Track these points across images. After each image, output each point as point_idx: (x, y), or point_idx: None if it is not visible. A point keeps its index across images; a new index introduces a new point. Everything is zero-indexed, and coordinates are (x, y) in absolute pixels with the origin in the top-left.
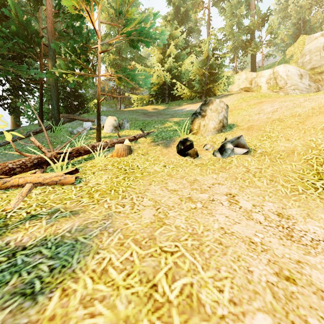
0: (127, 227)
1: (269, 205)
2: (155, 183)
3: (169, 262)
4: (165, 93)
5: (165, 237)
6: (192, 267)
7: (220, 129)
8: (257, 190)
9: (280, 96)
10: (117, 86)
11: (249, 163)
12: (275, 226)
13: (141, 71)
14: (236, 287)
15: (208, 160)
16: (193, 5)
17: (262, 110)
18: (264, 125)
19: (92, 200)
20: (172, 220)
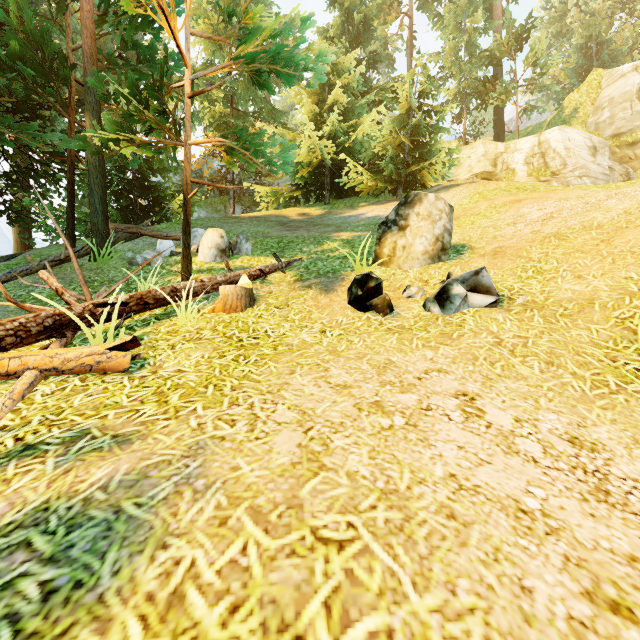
0: (238, 476)
1: (549, 418)
2: (302, 370)
3: (334, 572)
4: (323, 183)
5: (325, 501)
6: (388, 582)
7: (437, 254)
8: (522, 385)
9: (556, 189)
10: (227, 169)
11: (500, 325)
12: (567, 467)
13: (274, 135)
14: (498, 638)
15: (415, 320)
16: (380, 8)
17: (522, 216)
18: (527, 246)
19: (164, 409)
20: (341, 457)
